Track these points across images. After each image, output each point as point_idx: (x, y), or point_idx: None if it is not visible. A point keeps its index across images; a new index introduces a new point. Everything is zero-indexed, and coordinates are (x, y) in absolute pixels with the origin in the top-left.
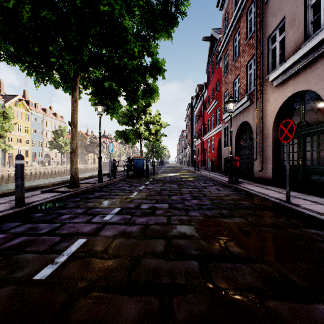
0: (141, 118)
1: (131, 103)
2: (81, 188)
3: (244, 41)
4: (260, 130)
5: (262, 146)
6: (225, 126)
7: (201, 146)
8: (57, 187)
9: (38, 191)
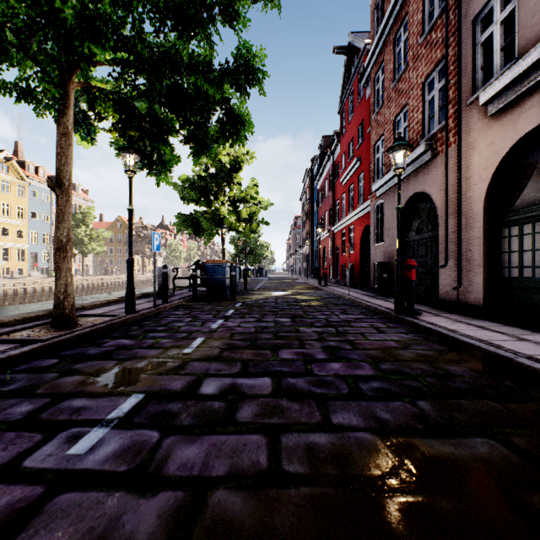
0: (223, 191)
1: (198, 151)
2: (76, 330)
3: (418, 39)
4: (454, 208)
5: (460, 238)
6: (376, 204)
7: (329, 242)
8: (23, 326)
9: None
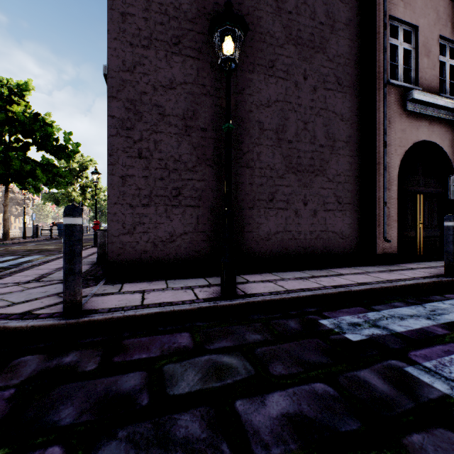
0: (77, 180)
1: (51, 187)
2: (12, 240)
3: None
4: None
5: None
6: None
7: None
8: None
9: None
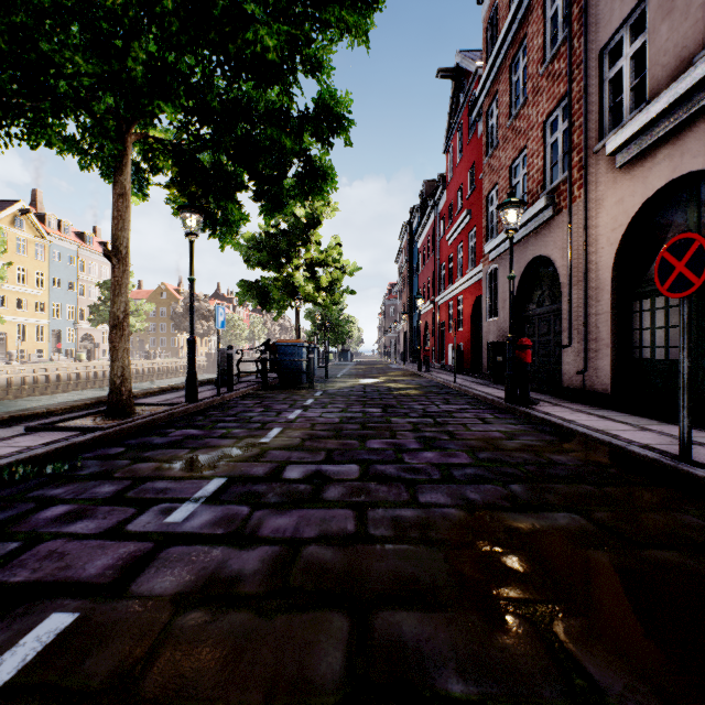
0: (298, 252)
1: (270, 209)
2: (136, 419)
3: (539, 68)
4: (580, 276)
5: (585, 312)
6: (489, 269)
7: (432, 316)
8: (76, 415)
9: (20, 426)
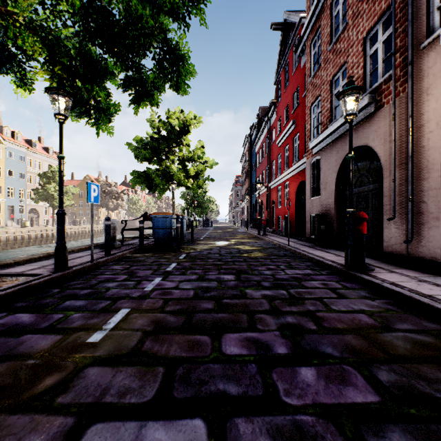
0: (174, 152)
1: (137, 98)
2: None
3: None
4: (403, 159)
5: (412, 189)
6: (312, 160)
7: (266, 196)
8: None
9: None
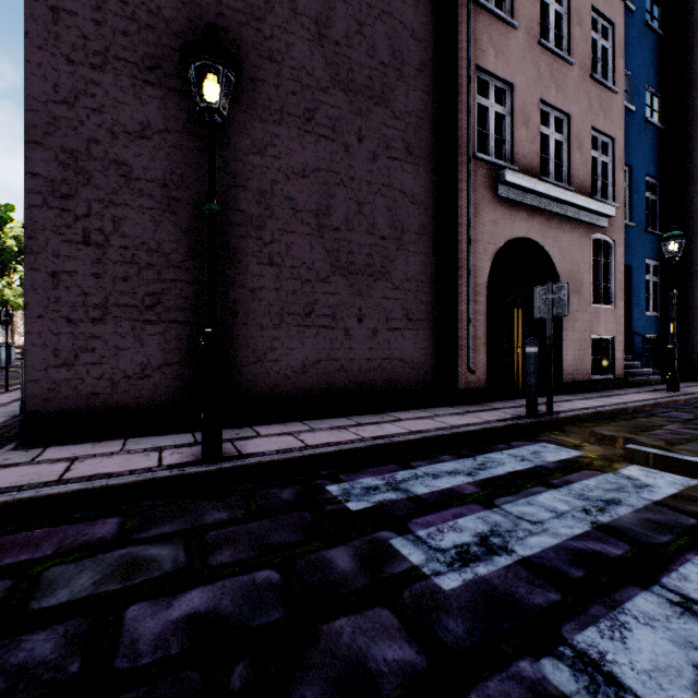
0: (14, 269)
1: None
2: None
3: None
4: None
5: None
6: None
7: None
8: None
9: None
